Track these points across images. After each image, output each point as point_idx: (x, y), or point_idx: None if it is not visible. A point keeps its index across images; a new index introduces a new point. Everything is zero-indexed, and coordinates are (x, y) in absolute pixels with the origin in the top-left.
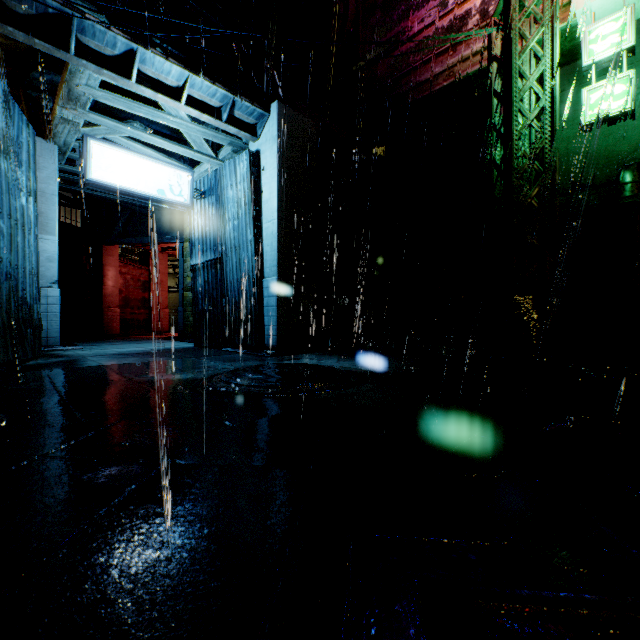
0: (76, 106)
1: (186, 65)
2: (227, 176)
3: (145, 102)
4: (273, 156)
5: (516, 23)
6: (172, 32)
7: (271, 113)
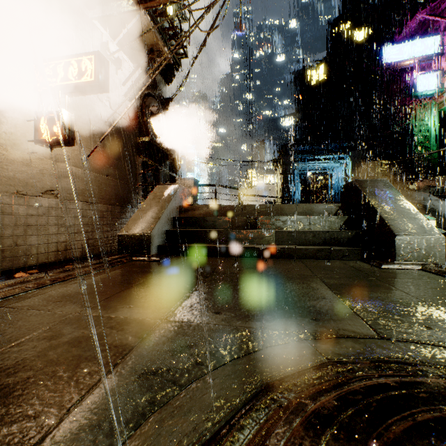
0: (305, 164)
1: (326, 154)
2: (339, 171)
3: (320, 150)
4: (350, 165)
5: (418, 117)
6: (325, 139)
7: (349, 154)
